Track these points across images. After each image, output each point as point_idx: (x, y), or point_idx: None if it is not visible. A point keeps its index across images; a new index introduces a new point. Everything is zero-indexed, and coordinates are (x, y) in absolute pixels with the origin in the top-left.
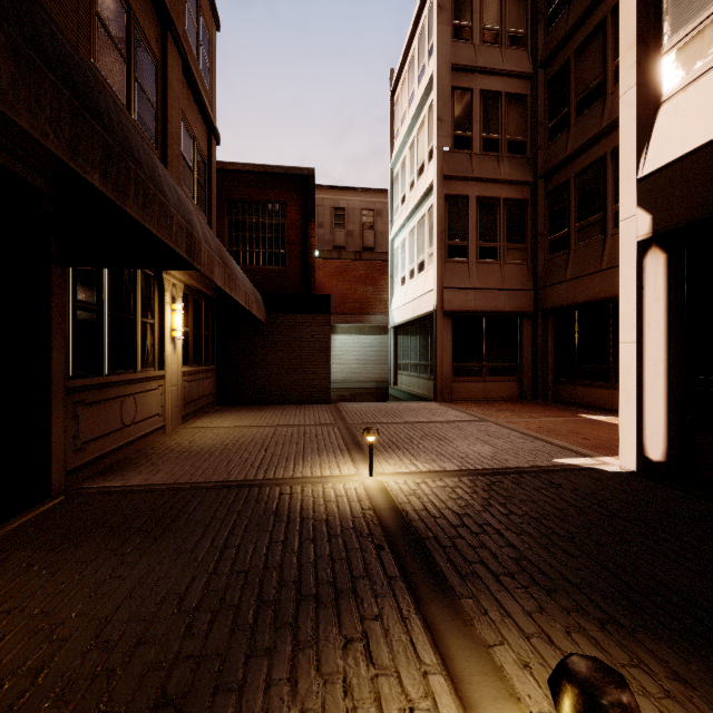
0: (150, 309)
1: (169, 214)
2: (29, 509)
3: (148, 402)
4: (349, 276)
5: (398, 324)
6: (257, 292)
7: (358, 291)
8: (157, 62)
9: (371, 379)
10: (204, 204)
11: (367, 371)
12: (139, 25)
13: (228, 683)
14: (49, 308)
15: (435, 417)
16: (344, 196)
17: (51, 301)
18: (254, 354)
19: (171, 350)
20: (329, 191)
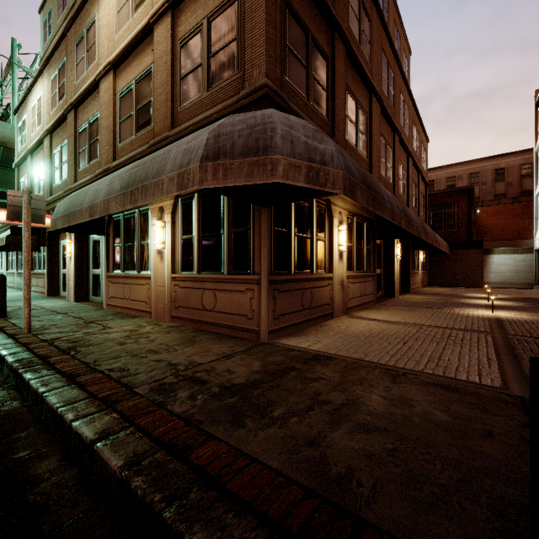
0: (416, 254)
1: (438, 243)
2: (409, 293)
3: (417, 279)
4: (506, 215)
5: (538, 248)
6: (446, 243)
7: (515, 224)
8: (417, 185)
9: (523, 282)
10: (424, 213)
11: (519, 277)
12: (415, 182)
13: (456, 298)
14: (410, 258)
15: (535, 292)
16: (504, 160)
17: (410, 257)
18: (444, 267)
19: (419, 265)
20: (490, 159)
